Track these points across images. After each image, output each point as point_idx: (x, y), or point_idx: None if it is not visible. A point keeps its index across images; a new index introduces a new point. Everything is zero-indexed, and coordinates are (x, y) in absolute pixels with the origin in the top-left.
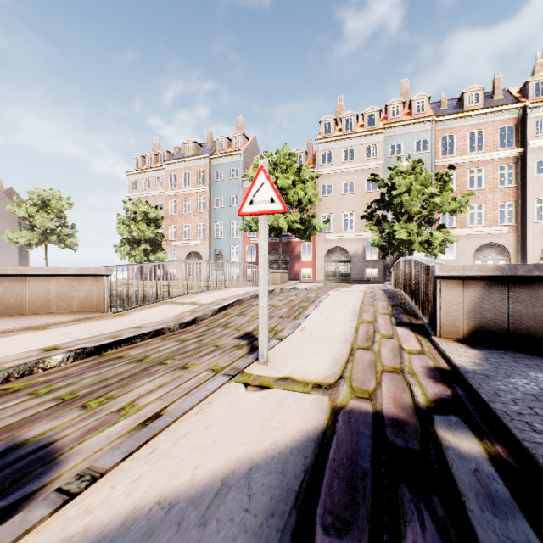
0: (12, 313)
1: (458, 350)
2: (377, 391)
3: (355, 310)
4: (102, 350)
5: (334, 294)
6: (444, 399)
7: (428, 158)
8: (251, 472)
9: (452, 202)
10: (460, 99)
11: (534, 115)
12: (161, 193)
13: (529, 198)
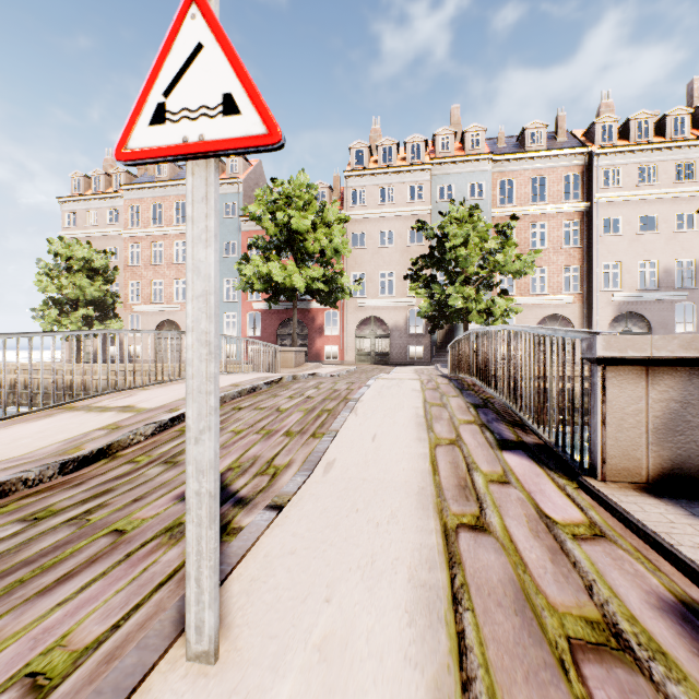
0: None
1: (682, 528)
2: None
3: (417, 415)
4: None
5: (377, 386)
6: None
7: (484, 206)
8: None
9: (517, 261)
10: (520, 137)
11: (601, 163)
12: (116, 233)
13: (595, 262)
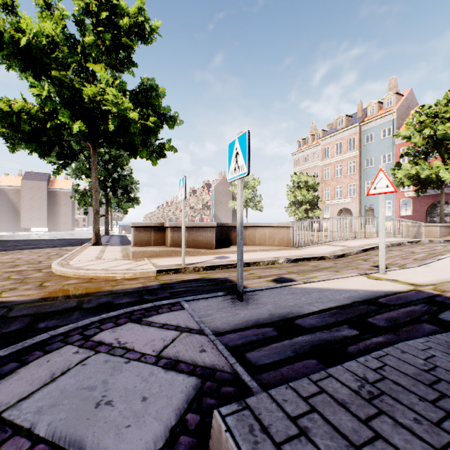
0: (251, 244)
1: None
2: None
3: None
4: (296, 261)
5: None
6: None
7: None
8: (361, 291)
9: None
10: None
11: None
12: (317, 164)
13: None
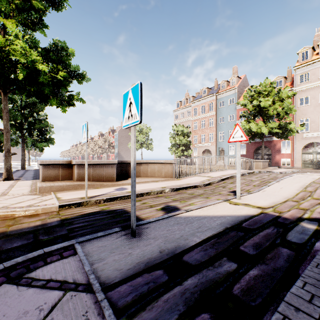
0: (145, 176)
1: None
2: (285, 212)
3: (303, 185)
4: (178, 190)
5: (295, 176)
6: (318, 218)
7: None
8: (228, 216)
9: None
10: None
11: None
12: (189, 119)
13: None
